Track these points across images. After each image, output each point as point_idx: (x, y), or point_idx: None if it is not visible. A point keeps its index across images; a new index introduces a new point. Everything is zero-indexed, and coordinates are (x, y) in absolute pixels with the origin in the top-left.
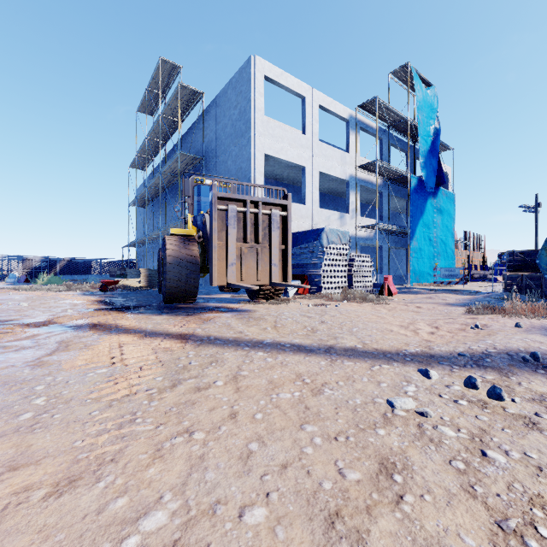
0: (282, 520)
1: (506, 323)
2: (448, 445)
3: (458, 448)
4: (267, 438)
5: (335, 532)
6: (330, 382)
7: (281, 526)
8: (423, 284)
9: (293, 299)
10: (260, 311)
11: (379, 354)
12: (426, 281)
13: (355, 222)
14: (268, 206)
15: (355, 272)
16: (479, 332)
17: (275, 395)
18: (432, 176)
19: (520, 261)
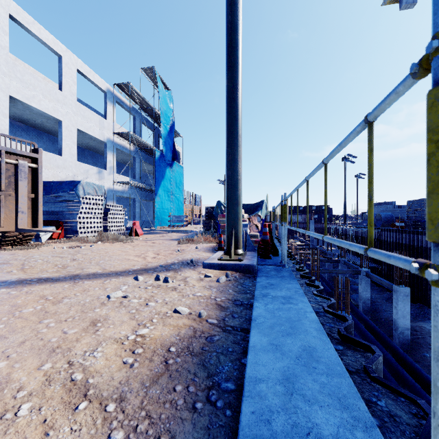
0: (19, 361)
1: (192, 247)
2: (132, 306)
3: (136, 305)
4: (9, 335)
5: (55, 353)
6: (69, 295)
7: (18, 363)
8: (164, 227)
9: (46, 244)
10: (3, 257)
11: (113, 273)
12: (166, 225)
13: (112, 178)
14: (14, 156)
15: (110, 218)
16: (178, 253)
17: (18, 312)
18: (170, 152)
19: (211, 213)
